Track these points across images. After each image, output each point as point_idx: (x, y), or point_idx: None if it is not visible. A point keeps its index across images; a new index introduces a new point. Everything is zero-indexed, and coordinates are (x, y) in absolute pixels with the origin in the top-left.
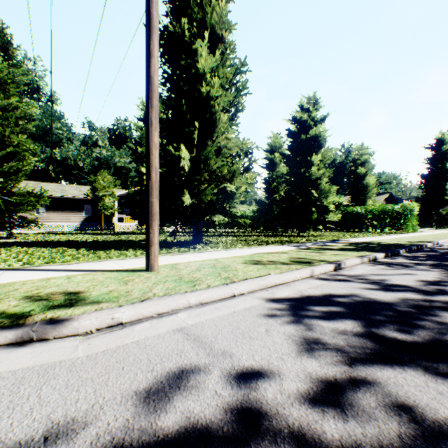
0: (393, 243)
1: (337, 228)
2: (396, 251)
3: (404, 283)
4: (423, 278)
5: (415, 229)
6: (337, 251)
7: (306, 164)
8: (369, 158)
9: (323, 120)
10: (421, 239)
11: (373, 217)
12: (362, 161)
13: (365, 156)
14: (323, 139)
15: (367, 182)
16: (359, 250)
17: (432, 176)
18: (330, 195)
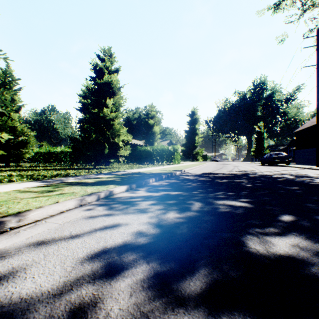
0: (156, 172)
1: (136, 161)
2: (145, 181)
3: (31, 289)
4: (114, 239)
5: (179, 162)
6: (80, 187)
7: (103, 106)
8: (156, 114)
9: (116, 71)
10: (177, 168)
11: (157, 154)
12: (152, 115)
13: (154, 112)
14: (115, 87)
15: (155, 130)
16: (109, 184)
17: (190, 132)
18: (121, 134)
